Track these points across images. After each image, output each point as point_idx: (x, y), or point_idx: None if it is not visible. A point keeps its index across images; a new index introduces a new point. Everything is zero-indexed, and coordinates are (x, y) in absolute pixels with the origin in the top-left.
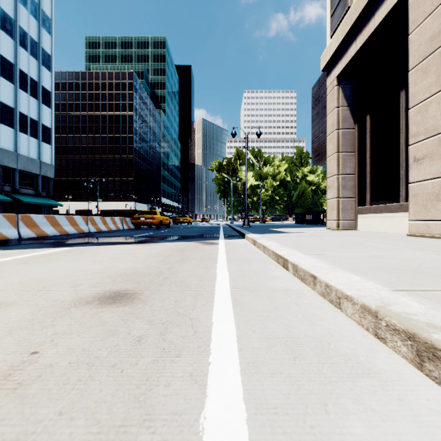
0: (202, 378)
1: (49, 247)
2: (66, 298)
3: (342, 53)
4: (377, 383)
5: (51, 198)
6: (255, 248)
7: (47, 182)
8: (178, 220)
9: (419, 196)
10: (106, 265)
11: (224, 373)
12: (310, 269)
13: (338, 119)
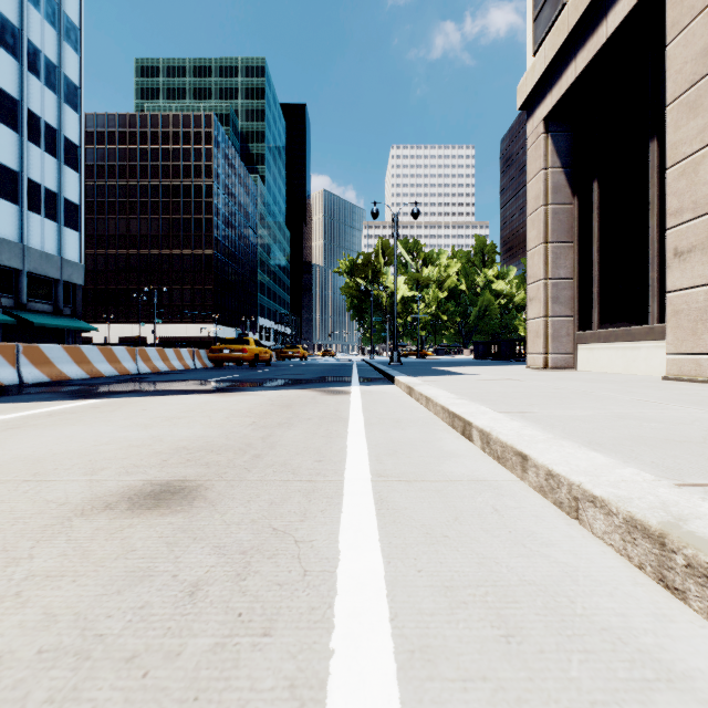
0: (314, 694)
1: (66, 399)
2: (70, 497)
3: (552, 80)
4: (696, 707)
5: (79, 317)
6: (411, 400)
7: (73, 292)
8: (284, 353)
9: (683, 313)
10: (155, 432)
11: (362, 681)
12: (514, 442)
13: (546, 188)
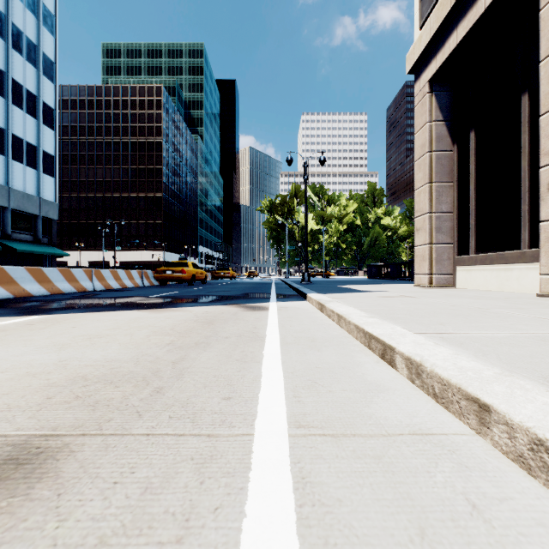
0: None
1: (11, 315)
2: None
3: (436, 48)
4: None
5: (54, 245)
6: (323, 316)
7: (50, 225)
8: (217, 274)
9: None
10: (66, 354)
11: None
12: (462, 382)
13: (431, 138)
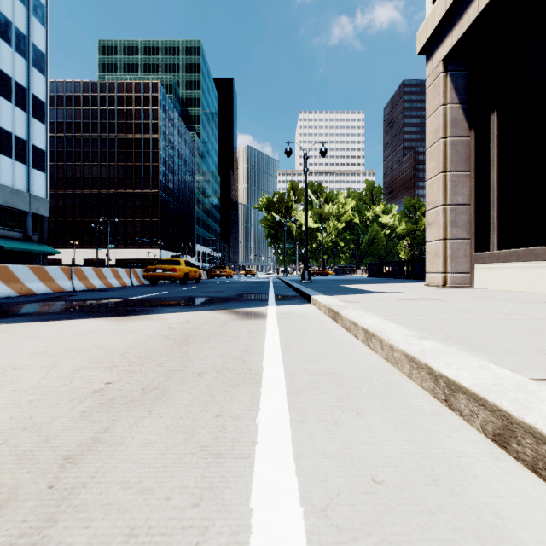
0: None
1: None
2: None
3: (452, 21)
4: None
5: (45, 243)
6: (339, 329)
7: (40, 222)
8: (213, 272)
9: None
10: None
11: None
12: None
13: (445, 122)
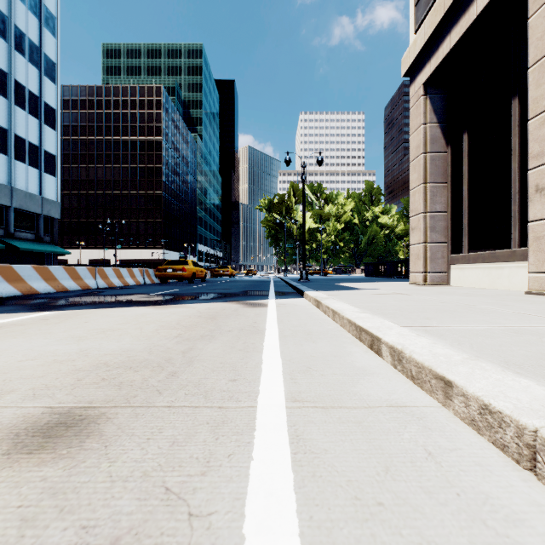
0: None
1: (24, 311)
2: None
3: (430, 52)
4: None
5: (56, 244)
6: (319, 312)
7: (51, 224)
8: (217, 272)
9: (543, 239)
10: (85, 345)
11: None
12: (433, 364)
13: (425, 140)
